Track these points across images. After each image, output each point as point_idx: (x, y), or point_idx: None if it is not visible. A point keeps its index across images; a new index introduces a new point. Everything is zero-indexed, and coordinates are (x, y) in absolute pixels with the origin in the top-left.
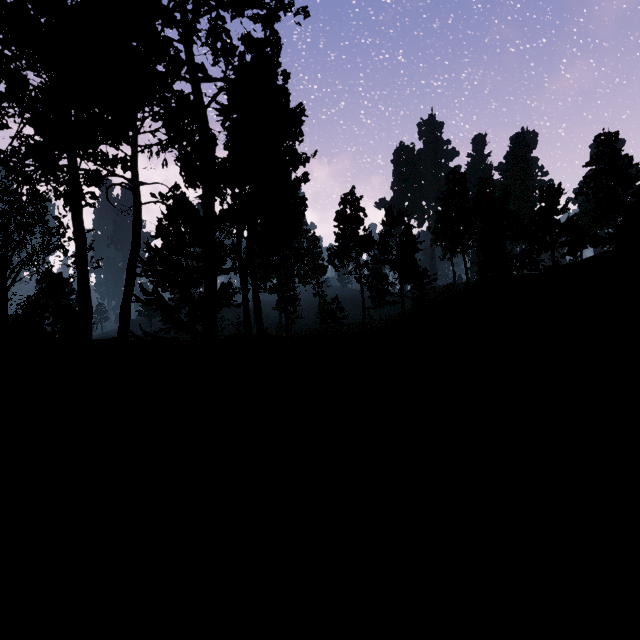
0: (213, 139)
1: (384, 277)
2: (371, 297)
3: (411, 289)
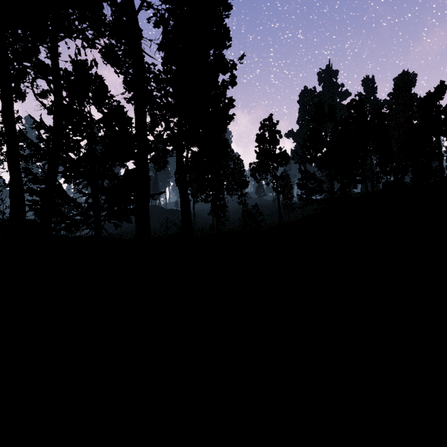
0: (137, 30)
1: (312, 175)
2: (300, 195)
3: (341, 187)
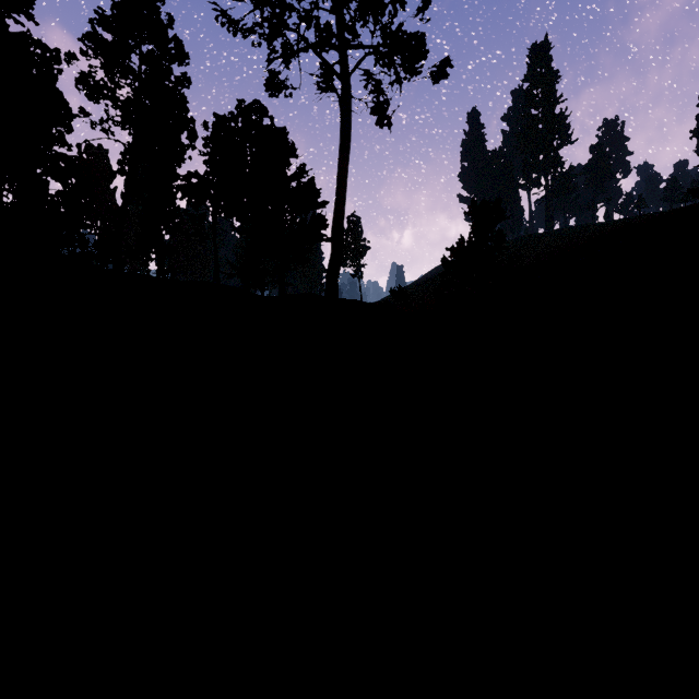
0: None
1: None
2: None
3: None
